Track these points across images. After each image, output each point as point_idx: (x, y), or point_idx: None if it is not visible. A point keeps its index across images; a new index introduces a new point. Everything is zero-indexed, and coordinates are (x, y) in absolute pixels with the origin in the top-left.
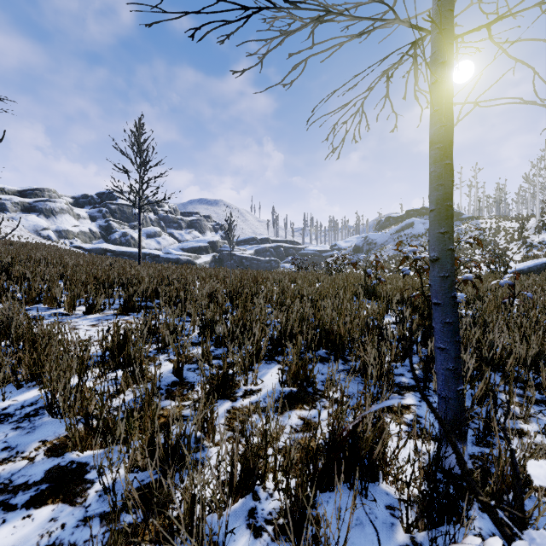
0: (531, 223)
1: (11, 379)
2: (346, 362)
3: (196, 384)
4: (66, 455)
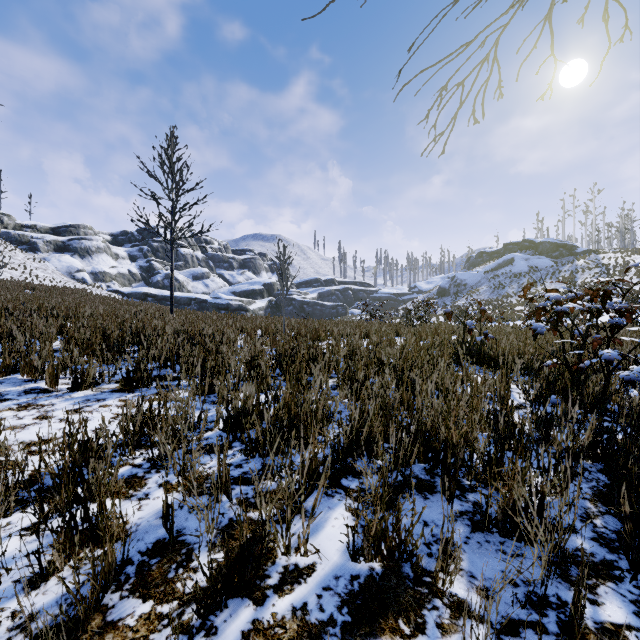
0: None
1: None
2: (463, 492)
3: (197, 549)
4: None
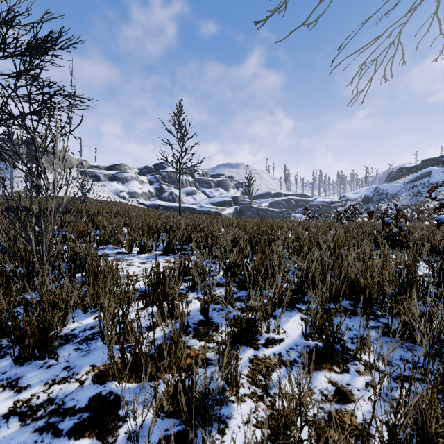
0: None
1: (79, 305)
2: (376, 317)
3: (220, 325)
4: (107, 383)
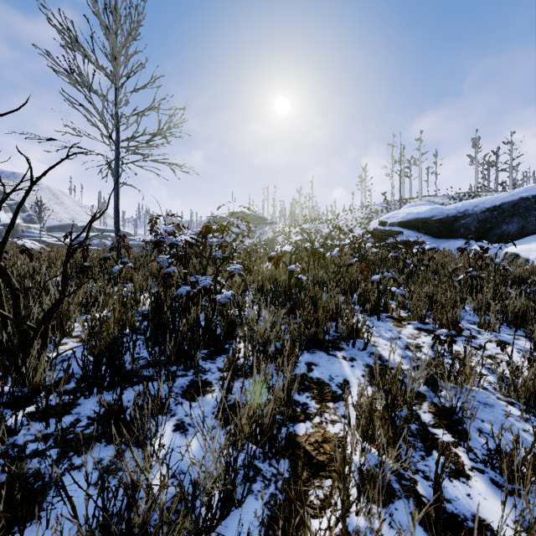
0: (297, 230)
1: None
2: None
3: None
4: None
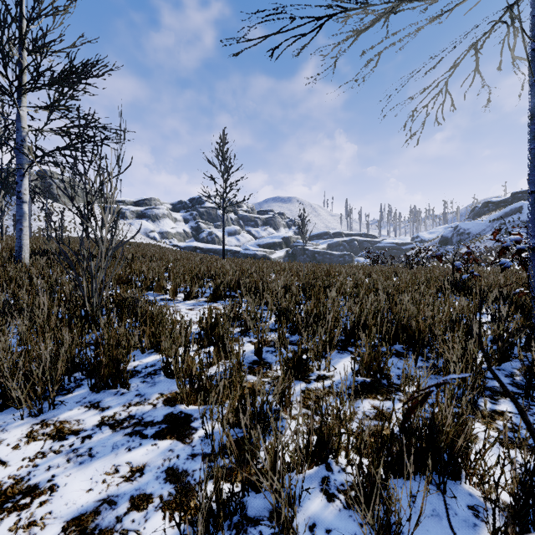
0: None
1: (138, 345)
2: (427, 359)
3: (274, 364)
4: (176, 406)
